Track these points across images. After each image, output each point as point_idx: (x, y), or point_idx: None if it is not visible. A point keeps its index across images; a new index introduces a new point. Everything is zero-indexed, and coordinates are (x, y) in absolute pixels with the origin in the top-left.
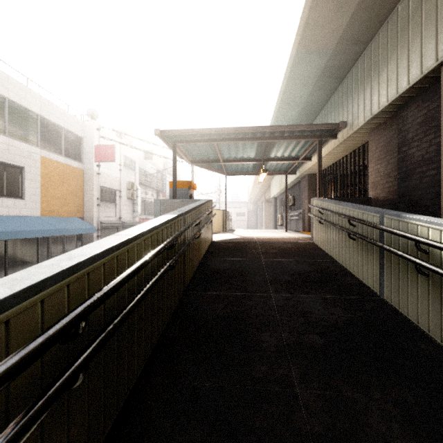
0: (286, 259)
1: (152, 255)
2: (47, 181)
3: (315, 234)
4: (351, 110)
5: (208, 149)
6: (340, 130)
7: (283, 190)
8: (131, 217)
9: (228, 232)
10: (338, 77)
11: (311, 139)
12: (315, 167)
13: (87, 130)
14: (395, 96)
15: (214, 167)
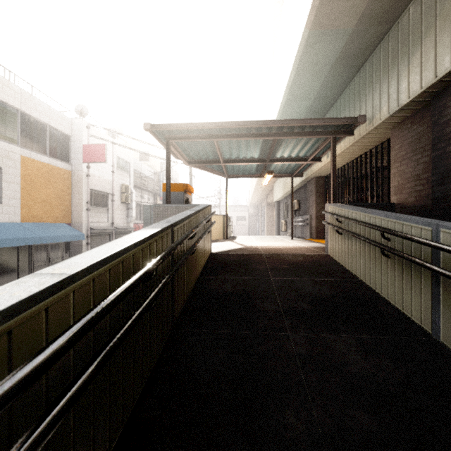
0: (300, 277)
1: (102, 308)
2: (28, 183)
3: (331, 246)
4: (370, 102)
5: (206, 148)
6: (358, 125)
7: (287, 193)
8: (125, 222)
9: (228, 240)
10: (355, 65)
11: (324, 136)
12: (324, 168)
13: (75, 128)
14: (433, 81)
15: (213, 168)
